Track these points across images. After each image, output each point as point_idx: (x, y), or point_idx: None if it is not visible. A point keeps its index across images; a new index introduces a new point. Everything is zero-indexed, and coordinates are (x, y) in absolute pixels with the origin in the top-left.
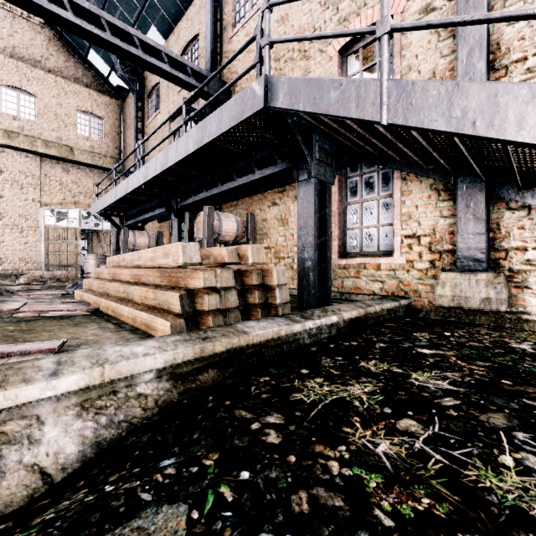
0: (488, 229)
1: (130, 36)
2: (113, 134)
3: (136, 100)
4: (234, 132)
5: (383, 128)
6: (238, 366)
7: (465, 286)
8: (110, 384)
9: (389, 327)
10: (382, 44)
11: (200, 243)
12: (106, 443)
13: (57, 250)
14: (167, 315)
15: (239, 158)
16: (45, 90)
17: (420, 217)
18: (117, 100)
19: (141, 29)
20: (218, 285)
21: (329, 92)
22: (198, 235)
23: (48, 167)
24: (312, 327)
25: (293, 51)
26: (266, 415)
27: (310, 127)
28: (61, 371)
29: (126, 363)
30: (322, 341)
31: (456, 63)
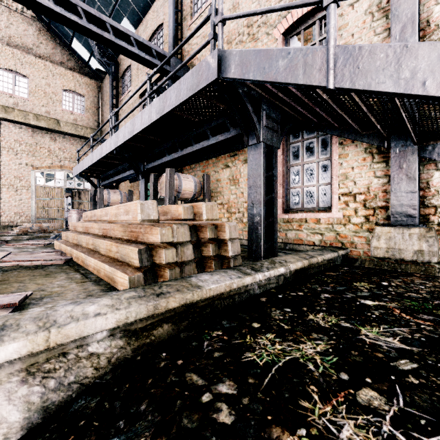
0: (419, 188)
1: (103, 23)
2: (93, 109)
3: (111, 81)
4: (191, 103)
5: (327, 95)
6: (192, 319)
7: (398, 239)
8: (59, 346)
9: (330, 276)
10: (329, 13)
11: (163, 200)
12: (55, 407)
13: (46, 206)
14: (127, 268)
15: (196, 126)
16: (36, 73)
17: (356, 177)
18: (96, 81)
19: (116, 21)
20: (174, 240)
21: (277, 61)
22: (161, 193)
23: (38, 136)
24: (262, 279)
25: (243, 35)
26: (218, 382)
27: (258, 97)
28: (2, 338)
29: (74, 326)
30: (270, 291)
31: (390, 39)
